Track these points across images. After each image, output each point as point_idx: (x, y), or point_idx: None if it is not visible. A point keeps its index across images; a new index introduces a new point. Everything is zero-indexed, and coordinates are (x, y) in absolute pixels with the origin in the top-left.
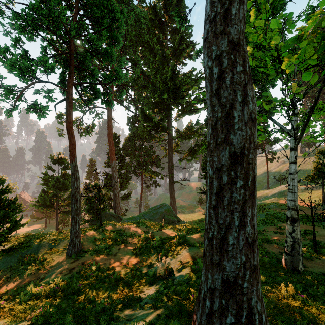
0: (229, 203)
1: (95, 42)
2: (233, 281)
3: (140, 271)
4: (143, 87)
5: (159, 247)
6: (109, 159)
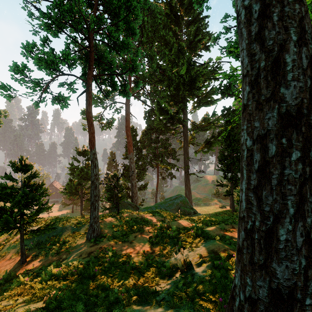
0: (279, 182)
1: (112, 34)
2: (288, 293)
3: (156, 261)
4: (159, 81)
5: (176, 238)
6: (127, 151)
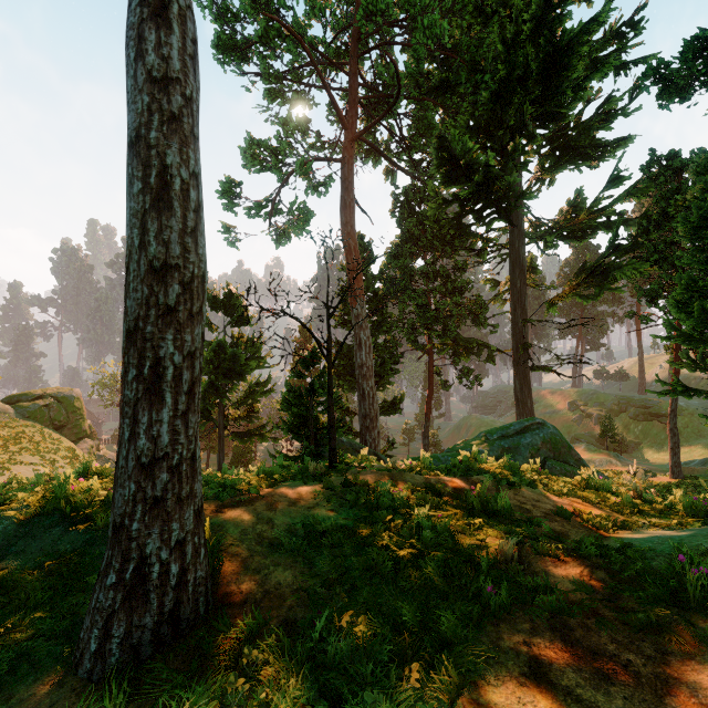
0: None
1: None
2: None
3: None
4: (441, 89)
5: None
6: (345, 305)
